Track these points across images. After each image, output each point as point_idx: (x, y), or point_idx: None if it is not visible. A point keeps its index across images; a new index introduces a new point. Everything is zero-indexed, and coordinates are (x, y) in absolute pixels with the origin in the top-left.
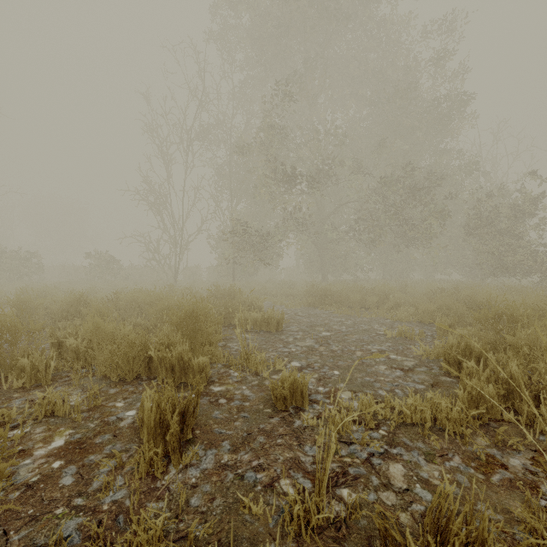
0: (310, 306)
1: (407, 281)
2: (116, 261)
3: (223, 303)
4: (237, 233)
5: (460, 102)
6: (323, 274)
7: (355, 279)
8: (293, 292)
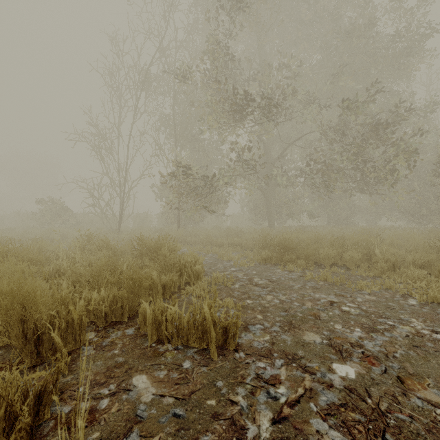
0: (266, 262)
1: (368, 229)
2: (65, 208)
3: (123, 277)
4: (180, 177)
5: (421, 35)
6: (269, 221)
7: (302, 226)
8: (241, 242)
